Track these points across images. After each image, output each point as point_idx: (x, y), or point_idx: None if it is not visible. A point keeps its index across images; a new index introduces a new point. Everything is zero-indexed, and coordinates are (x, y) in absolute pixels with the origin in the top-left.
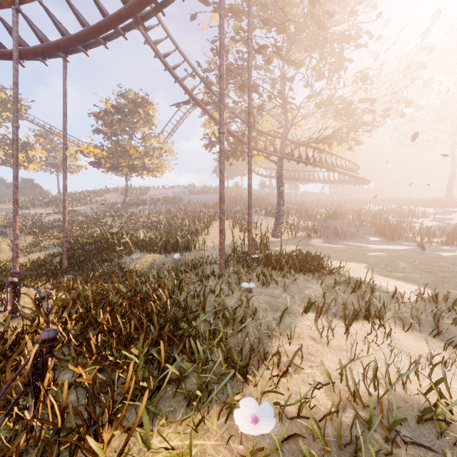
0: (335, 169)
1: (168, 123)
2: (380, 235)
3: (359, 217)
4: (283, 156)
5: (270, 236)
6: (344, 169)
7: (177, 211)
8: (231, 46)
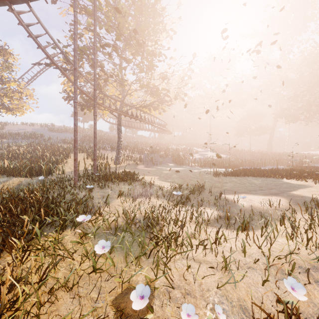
0: (152, 124)
1: (28, 71)
2: (174, 163)
3: (165, 152)
4: (121, 113)
5: (113, 164)
6: (158, 124)
7: (38, 144)
8: (85, 32)
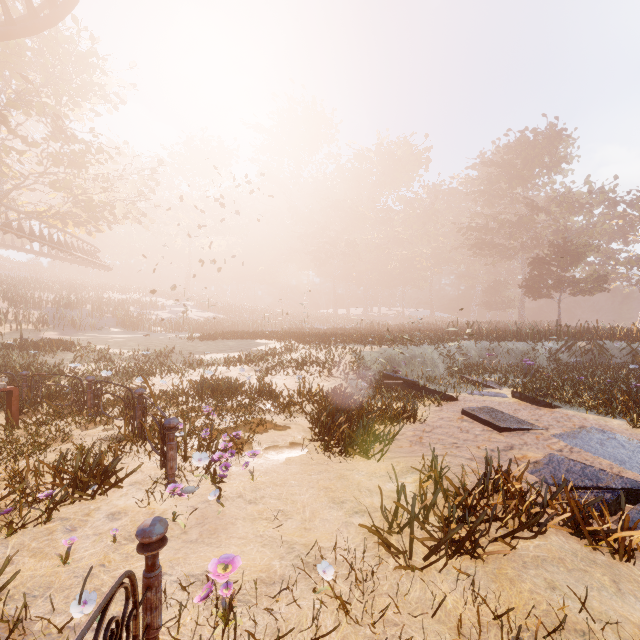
0: (71, 252)
1: None
2: (121, 327)
3: (100, 308)
4: None
5: None
6: (82, 252)
7: None
8: None
